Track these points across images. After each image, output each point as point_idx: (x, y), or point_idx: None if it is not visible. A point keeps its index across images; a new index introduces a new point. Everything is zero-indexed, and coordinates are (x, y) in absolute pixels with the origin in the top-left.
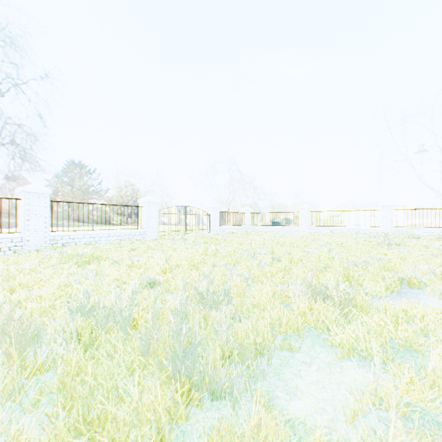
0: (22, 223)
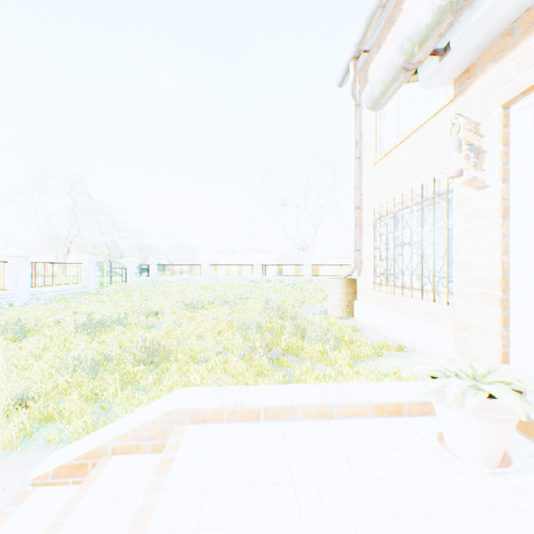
0: (9, 282)
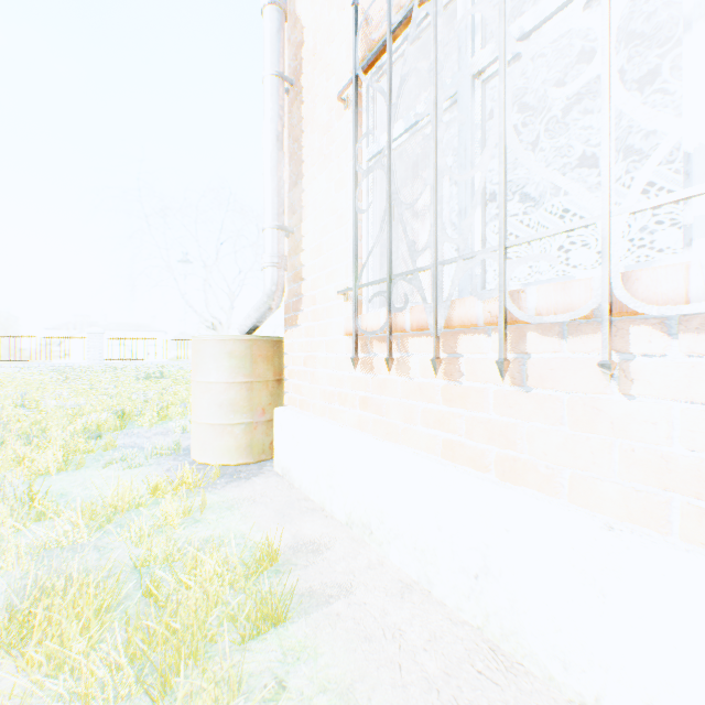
0: None
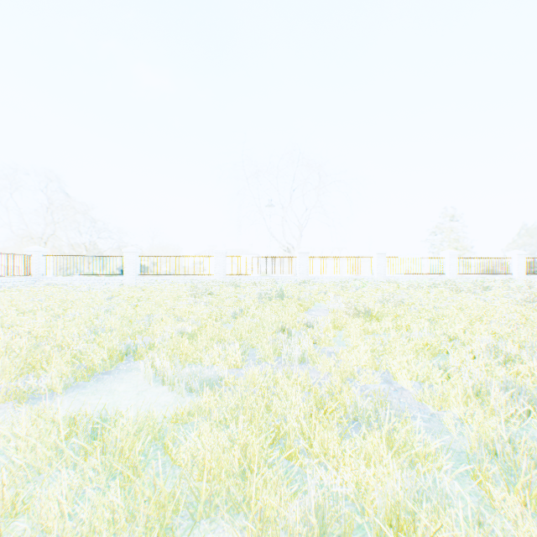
0: None
